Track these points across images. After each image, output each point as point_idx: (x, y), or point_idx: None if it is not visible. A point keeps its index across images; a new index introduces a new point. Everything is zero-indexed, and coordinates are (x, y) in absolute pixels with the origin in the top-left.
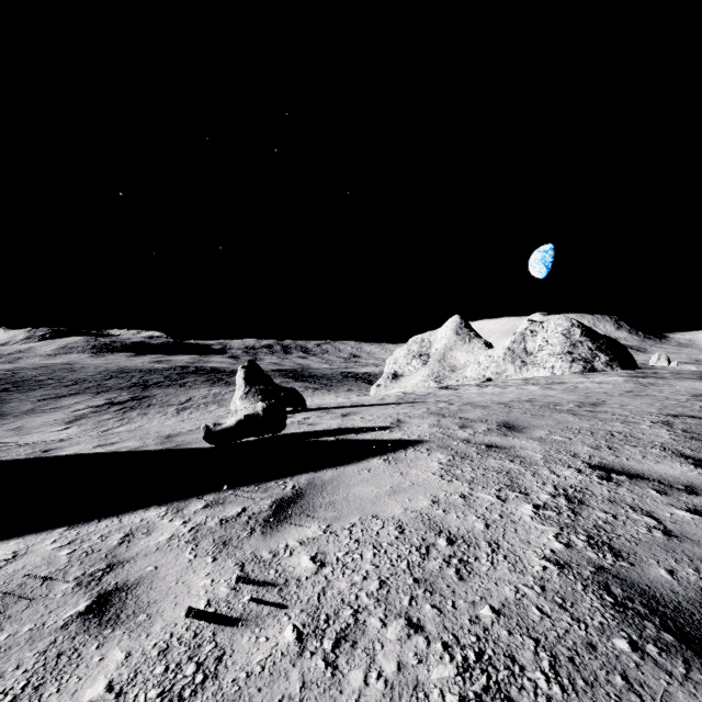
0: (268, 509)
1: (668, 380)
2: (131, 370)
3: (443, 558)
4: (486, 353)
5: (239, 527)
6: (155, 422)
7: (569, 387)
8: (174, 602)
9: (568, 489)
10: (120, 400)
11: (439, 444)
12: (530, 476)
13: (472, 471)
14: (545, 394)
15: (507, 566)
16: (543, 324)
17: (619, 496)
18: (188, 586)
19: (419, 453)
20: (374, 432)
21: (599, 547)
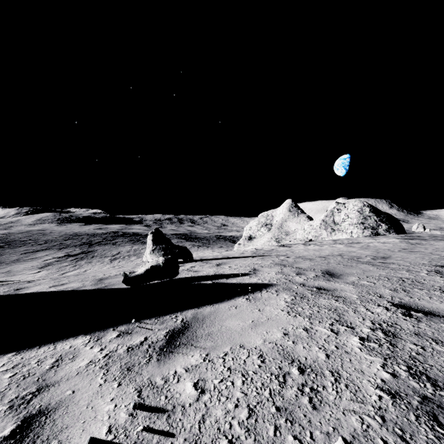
0: (163, 339)
1: (428, 241)
2: (81, 234)
3: (297, 387)
4: (308, 223)
5: (141, 354)
6: (96, 268)
7: (364, 246)
8: (82, 428)
9: (382, 324)
10: (74, 253)
11: (283, 287)
12: (352, 313)
13: (309, 308)
14: (349, 250)
15: (349, 395)
16: (345, 204)
17: (421, 330)
18: (95, 411)
19: (270, 294)
20: (238, 278)
21: (418, 377)
